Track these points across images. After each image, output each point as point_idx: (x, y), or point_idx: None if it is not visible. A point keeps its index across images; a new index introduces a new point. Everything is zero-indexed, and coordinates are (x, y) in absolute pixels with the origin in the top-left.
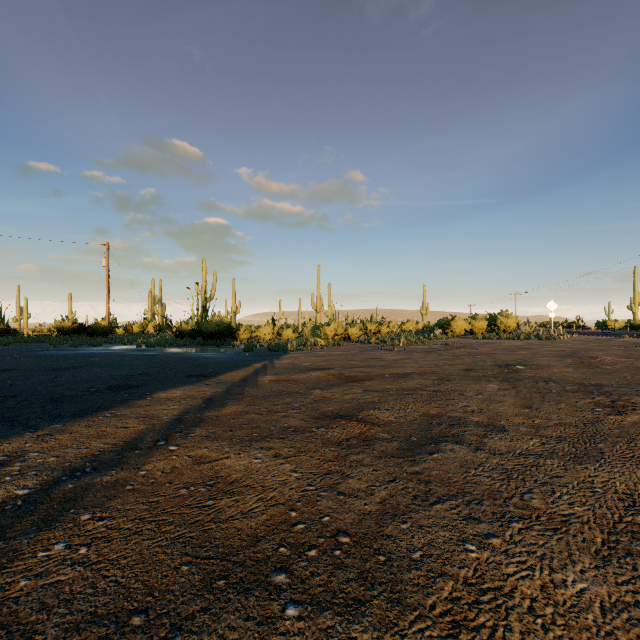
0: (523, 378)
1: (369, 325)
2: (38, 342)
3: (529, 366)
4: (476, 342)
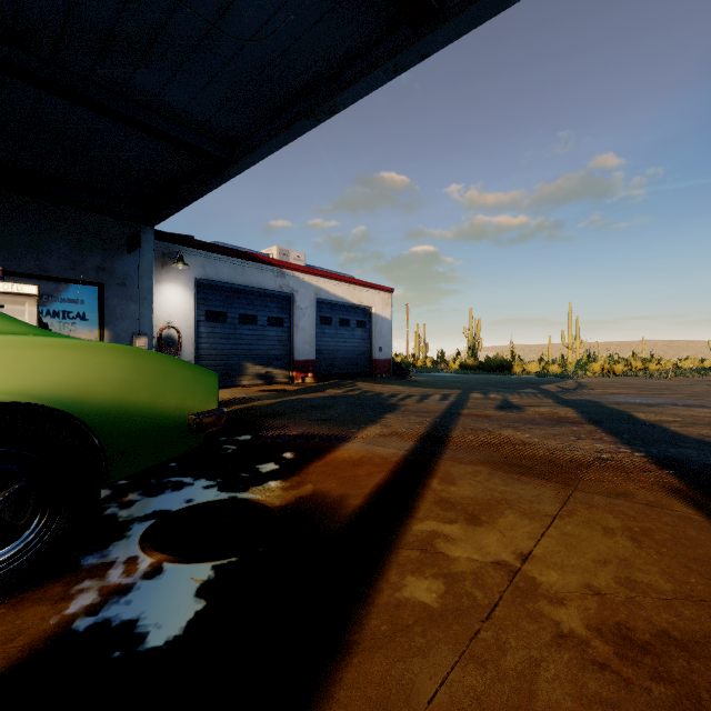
0: None
1: (634, 362)
2: None
3: None
4: None
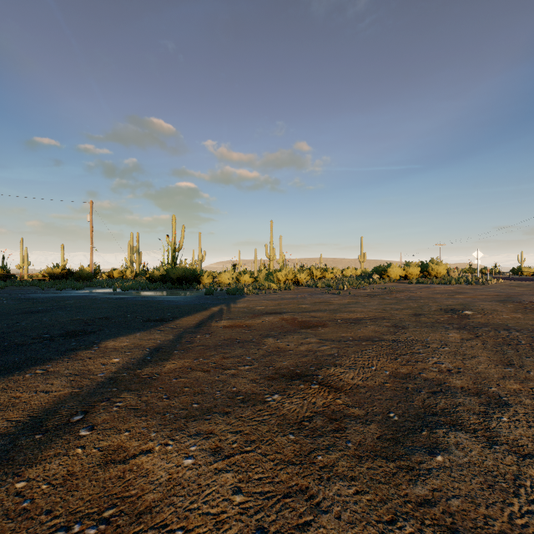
0: (479, 325)
1: (315, 271)
2: (31, 286)
3: (476, 311)
4: (412, 286)
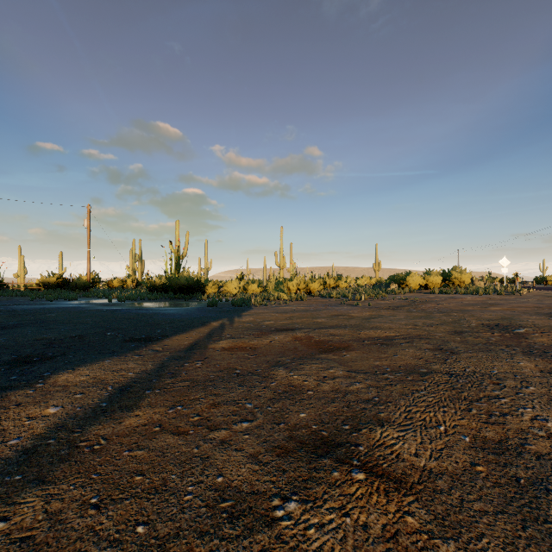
0: (548, 348)
1: (328, 280)
2: (22, 296)
3: (528, 328)
4: (435, 297)
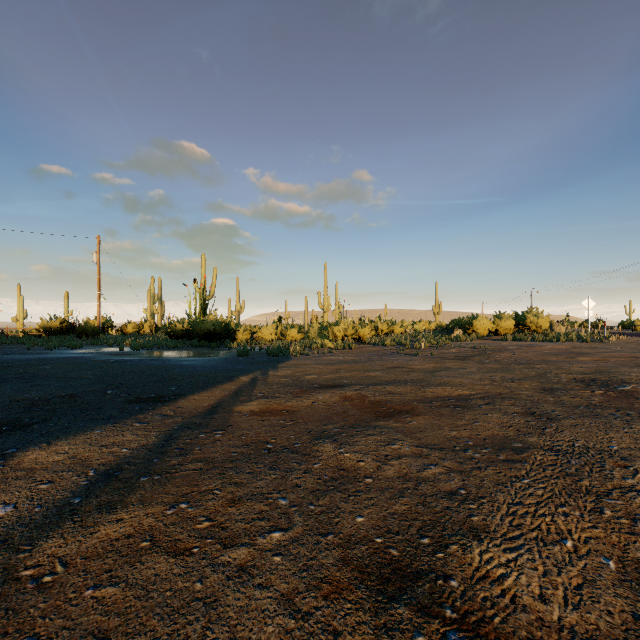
0: None
1: (380, 325)
2: (18, 343)
3: (635, 384)
4: (508, 344)
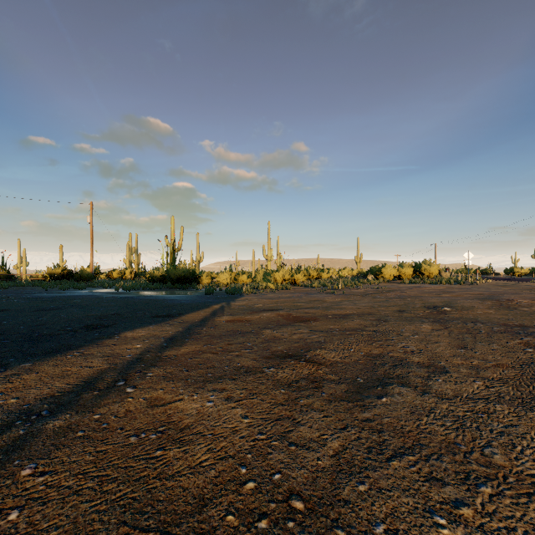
0: (452, 319)
1: (312, 272)
2: (33, 286)
3: (455, 308)
4: (404, 286)
